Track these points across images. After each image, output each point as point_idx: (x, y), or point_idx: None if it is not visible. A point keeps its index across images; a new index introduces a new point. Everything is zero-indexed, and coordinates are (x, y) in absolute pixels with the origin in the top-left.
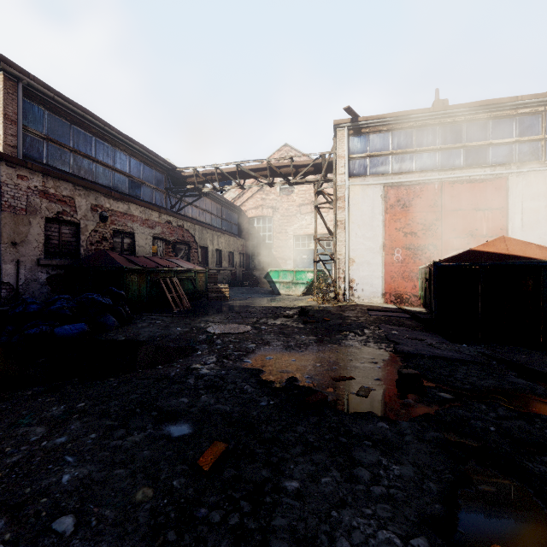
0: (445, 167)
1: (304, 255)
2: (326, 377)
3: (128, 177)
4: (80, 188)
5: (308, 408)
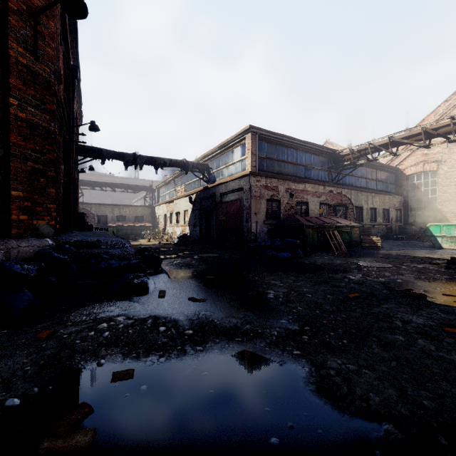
0: None
1: None
2: (437, 293)
3: (304, 166)
4: (280, 180)
5: (410, 297)
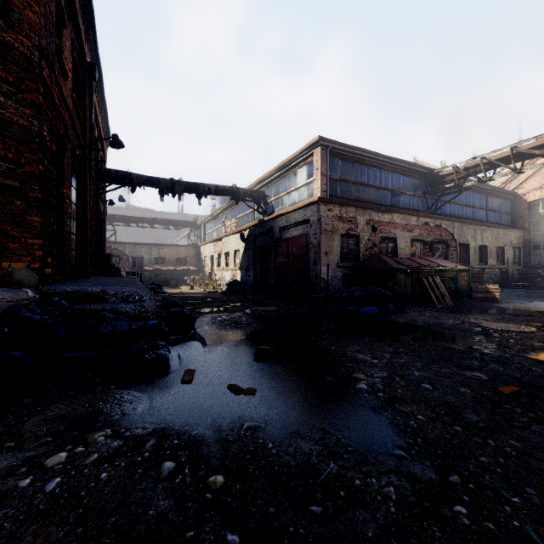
0: None
1: None
2: None
3: (390, 191)
4: (360, 209)
5: None
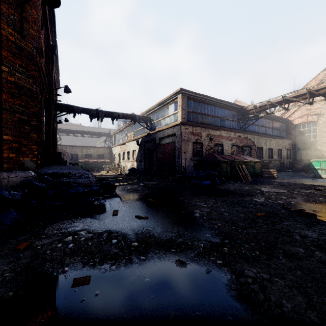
0: None
1: None
2: (323, 212)
3: (220, 118)
4: (203, 128)
5: (303, 215)
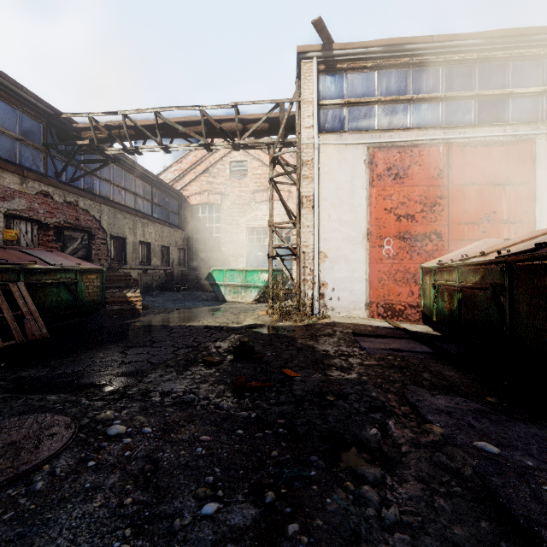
0: (451, 124)
1: (259, 252)
2: None
3: None
4: None
5: None
